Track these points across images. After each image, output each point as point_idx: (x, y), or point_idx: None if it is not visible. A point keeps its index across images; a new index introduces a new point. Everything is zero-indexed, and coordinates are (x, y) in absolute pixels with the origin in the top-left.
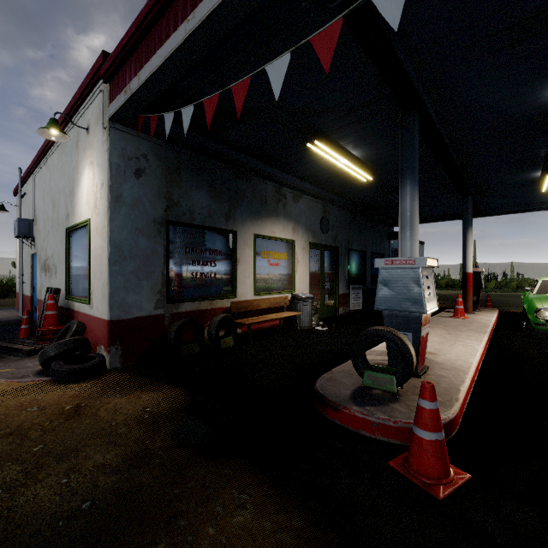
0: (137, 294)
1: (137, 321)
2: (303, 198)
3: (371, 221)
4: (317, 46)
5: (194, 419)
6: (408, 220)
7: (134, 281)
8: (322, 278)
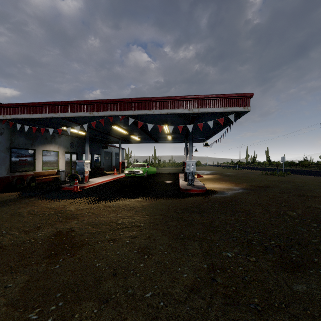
0: (1, 170)
1: (1, 178)
2: (62, 136)
3: (94, 142)
4: (59, 130)
5: (32, 193)
6: (86, 151)
7: (0, 166)
8: (71, 164)
